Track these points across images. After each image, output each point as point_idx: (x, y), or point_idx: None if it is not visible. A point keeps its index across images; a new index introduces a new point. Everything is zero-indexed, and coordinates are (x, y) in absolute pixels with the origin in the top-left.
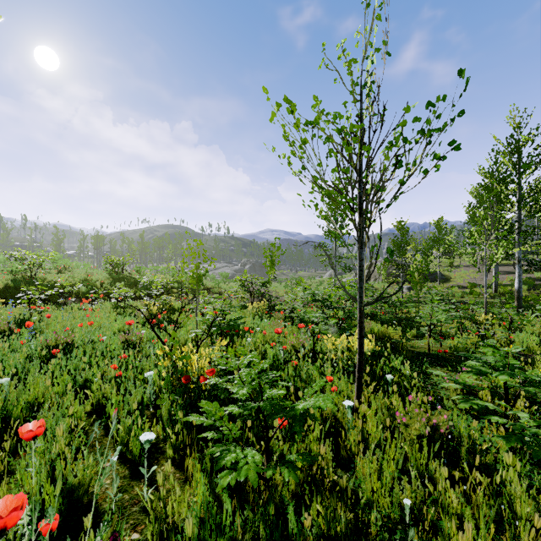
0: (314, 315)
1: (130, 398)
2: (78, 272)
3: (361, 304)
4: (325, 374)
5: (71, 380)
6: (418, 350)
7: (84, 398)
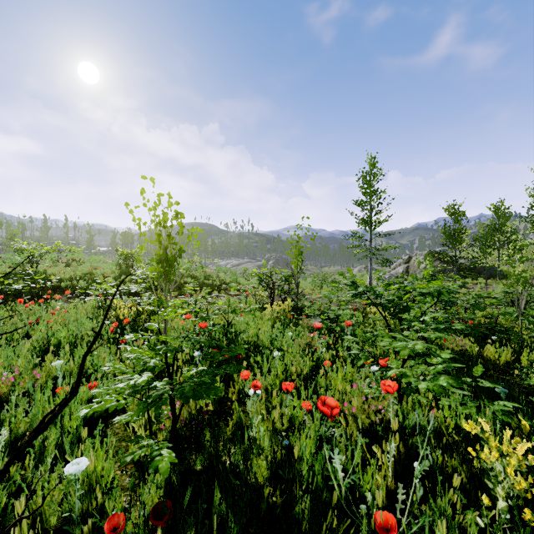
0: (403, 346)
1: None
2: (87, 266)
3: None
4: None
5: None
6: None
7: None
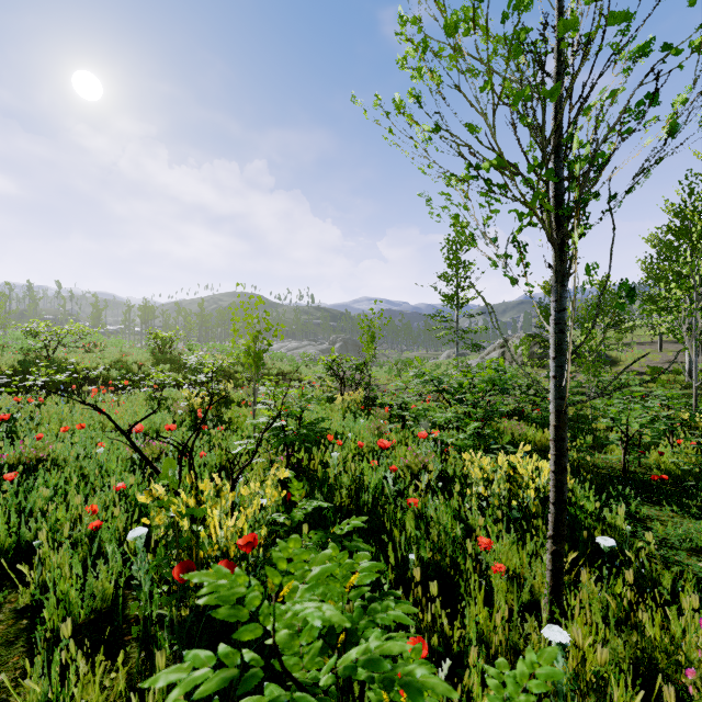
0: (442, 416)
1: (98, 582)
2: (112, 351)
3: (560, 402)
4: (469, 524)
5: (7, 537)
6: (606, 471)
7: (29, 569)
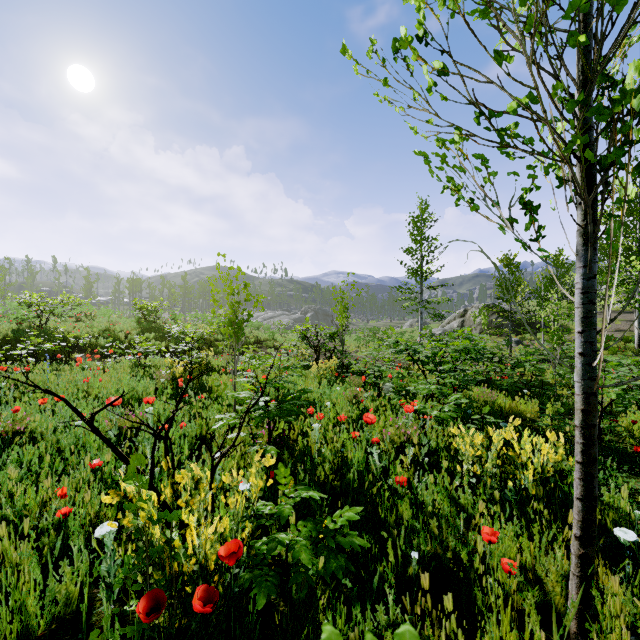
0: (424, 388)
1: (60, 587)
2: (101, 321)
3: (590, 383)
4: (462, 505)
5: None
6: None
7: None
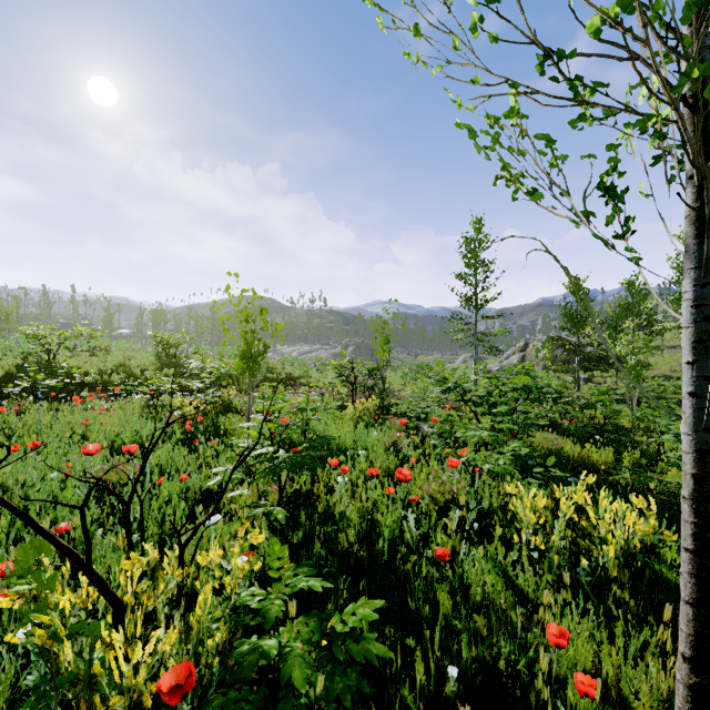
0: (474, 435)
1: None
2: (116, 355)
3: (705, 436)
4: (520, 587)
5: None
6: (665, 497)
7: None
